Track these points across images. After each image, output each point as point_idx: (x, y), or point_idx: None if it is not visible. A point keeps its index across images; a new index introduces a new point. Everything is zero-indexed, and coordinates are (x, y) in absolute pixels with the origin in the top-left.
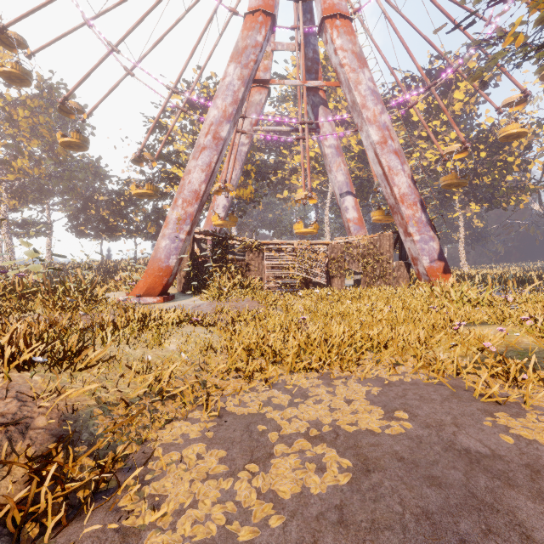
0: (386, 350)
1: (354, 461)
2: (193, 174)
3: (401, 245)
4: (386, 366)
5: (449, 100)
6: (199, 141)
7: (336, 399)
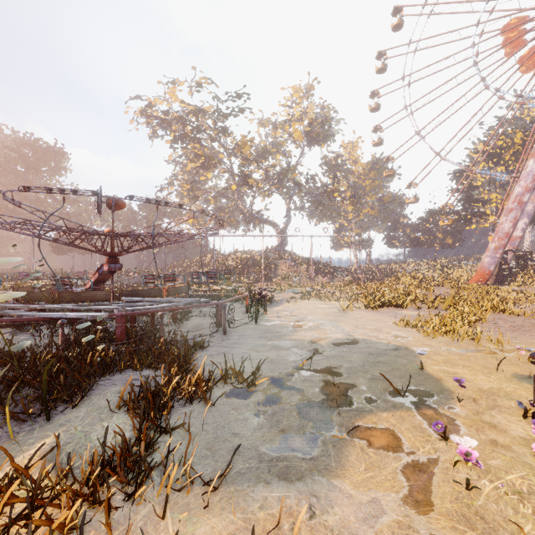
0: None
1: None
2: (504, 224)
3: None
4: None
5: None
6: (508, 206)
7: None
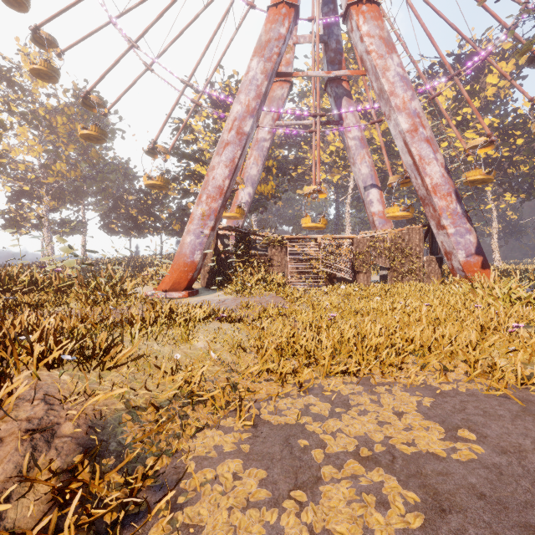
0: (431, 354)
1: (422, 494)
2: (217, 170)
3: (432, 238)
4: (433, 372)
5: (480, 86)
6: (222, 137)
7: (383, 410)
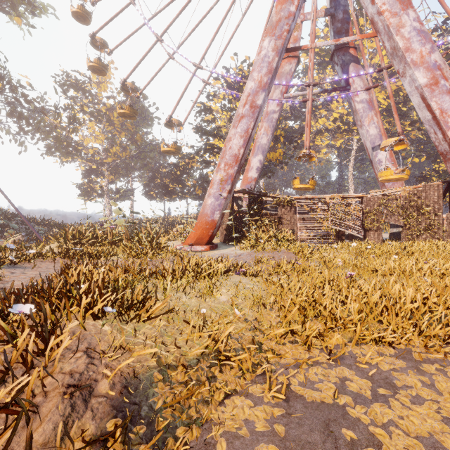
0: None
1: None
2: (233, 141)
3: None
4: None
5: None
6: (238, 112)
7: (444, 400)
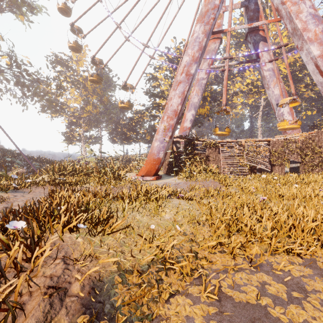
0: None
1: None
2: (173, 100)
3: None
4: None
5: None
6: (177, 78)
7: None
